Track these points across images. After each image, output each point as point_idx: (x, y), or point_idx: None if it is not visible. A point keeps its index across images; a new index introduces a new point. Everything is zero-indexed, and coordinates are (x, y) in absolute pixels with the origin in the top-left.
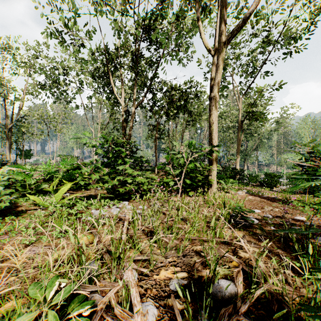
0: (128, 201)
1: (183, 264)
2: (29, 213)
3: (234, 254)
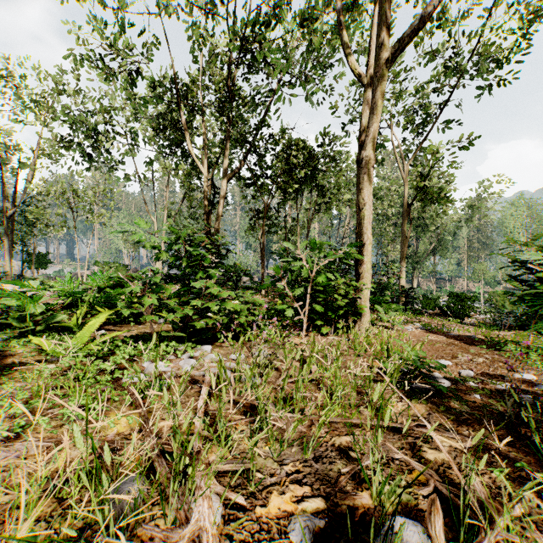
0: (211, 345)
1: (315, 477)
2: (26, 370)
3: (414, 453)
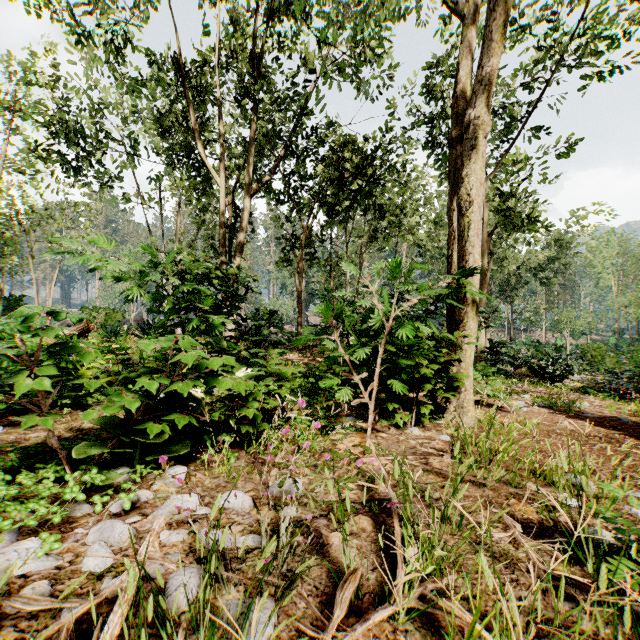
0: (190, 463)
1: None
2: None
3: None
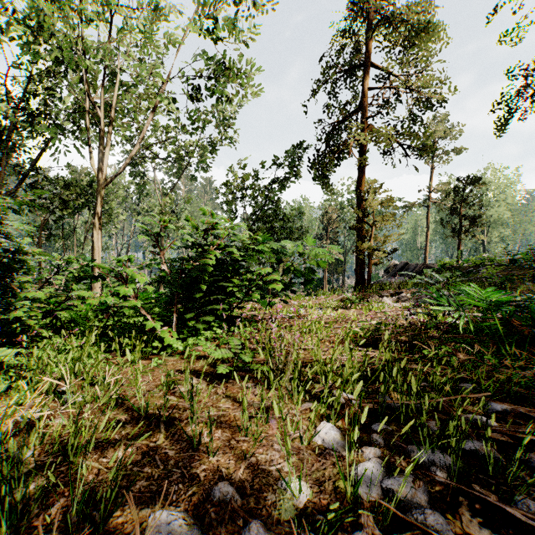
0: None
1: None
2: None
3: None
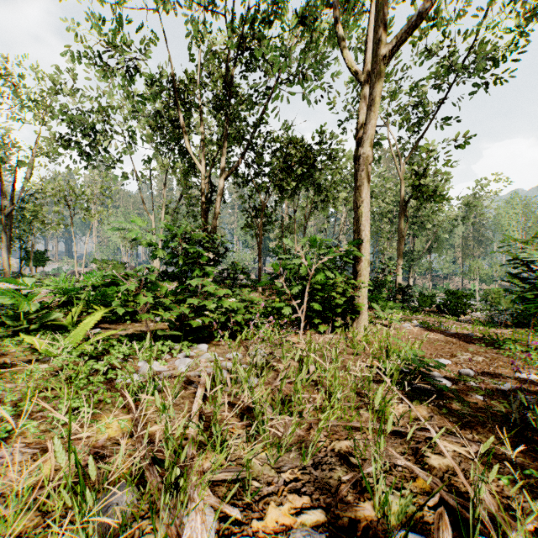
0: (207, 344)
1: (315, 486)
2: (17, 370)
3: (417, 458)
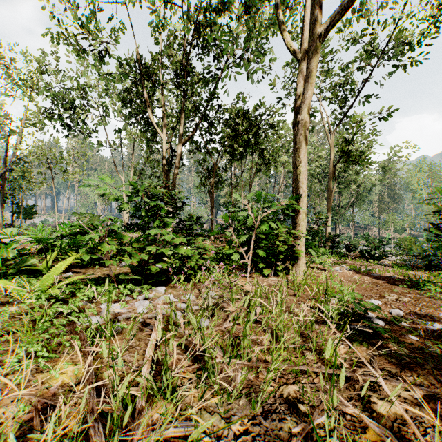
0: (165, 286)
1: (265, 439)
2: None
3: (364, 405)
